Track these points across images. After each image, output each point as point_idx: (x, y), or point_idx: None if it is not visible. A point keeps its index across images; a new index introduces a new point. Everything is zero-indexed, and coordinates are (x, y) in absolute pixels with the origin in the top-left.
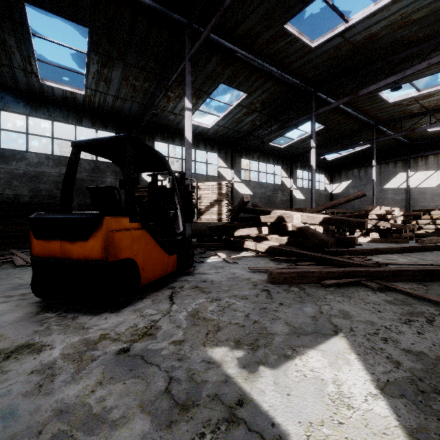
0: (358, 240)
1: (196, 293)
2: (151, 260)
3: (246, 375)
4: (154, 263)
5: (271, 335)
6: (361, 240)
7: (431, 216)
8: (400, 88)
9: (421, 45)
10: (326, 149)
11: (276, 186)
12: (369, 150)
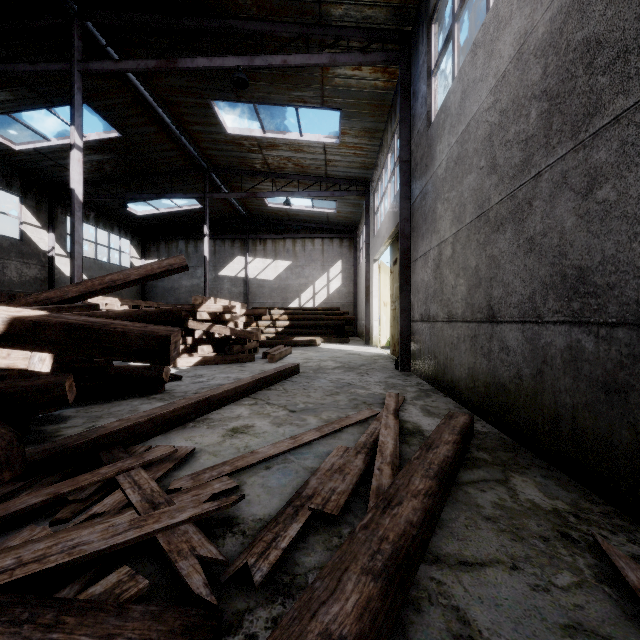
0: (178, 364)
1: None
2: None
3: None
4: None
5: None
6: (183, 362)
7: (271, 317)
8: (246, 86)
9: (275, 24)
10: (129, 190)
11: (4, 241)
12: (201, 214)
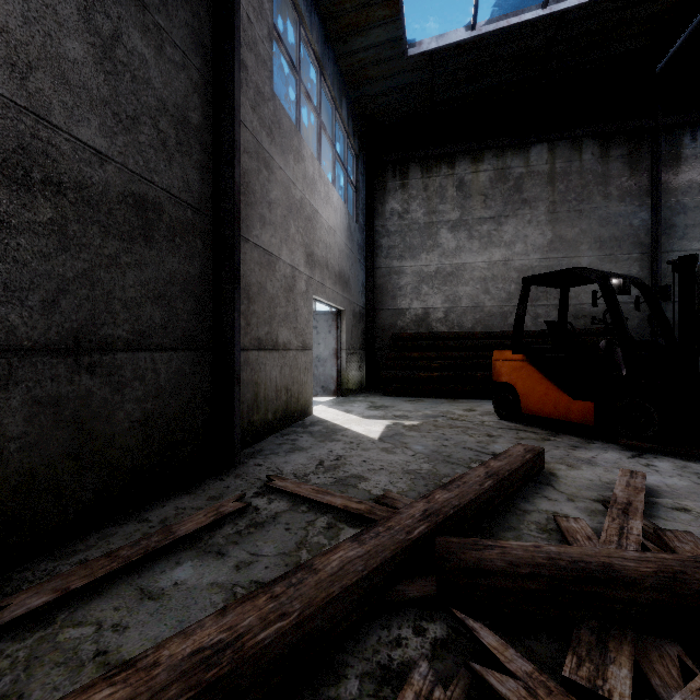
0: None
1: (521, 436)
2: (536, 394)
3: (393, 422)
4: (541, 398)
5: (408, 430)
6: None
7: None
8: None
9: None
10: None
11: None
12: None
